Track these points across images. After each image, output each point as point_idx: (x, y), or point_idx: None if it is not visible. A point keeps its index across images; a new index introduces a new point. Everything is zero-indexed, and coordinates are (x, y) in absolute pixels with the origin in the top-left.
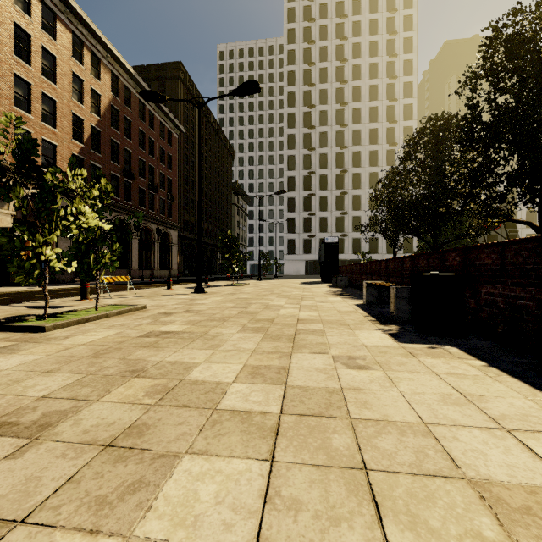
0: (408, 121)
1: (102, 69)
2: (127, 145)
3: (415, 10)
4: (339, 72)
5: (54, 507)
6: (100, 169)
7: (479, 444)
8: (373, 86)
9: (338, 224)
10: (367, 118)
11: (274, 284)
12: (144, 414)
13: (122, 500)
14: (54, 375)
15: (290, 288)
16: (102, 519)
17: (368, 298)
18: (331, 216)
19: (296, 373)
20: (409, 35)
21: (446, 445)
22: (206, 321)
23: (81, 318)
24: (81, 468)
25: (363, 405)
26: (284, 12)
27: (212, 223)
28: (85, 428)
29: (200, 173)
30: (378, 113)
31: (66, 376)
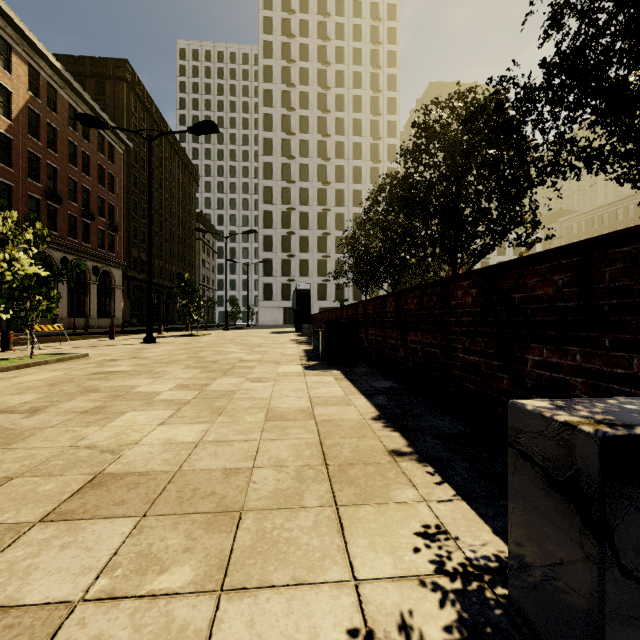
0: (392, 162)
1: (15, 59)
2: (51, 159)
3: (398, 47)
4: (321, 99)
5: (64, 424)
6: (11, 188)
7: (289, 400)
8: (357, 121)
9: (320, 268)
10: (351, 155)
11: (240, 334)
12: (103, 403)
13: (98, 421)
14: (23, 395)
15: (255, 337)
16: (90, 424)
17: (316, 343)
18: (313, 258)
19: (214, 386)
20: (393, 72)
21: (272, 401)
22: (153, 364)
23: (21, 363)
24: (72, 417)
25: (245, 394)
26: (260, 20)
27: (170, 261)
28: (66, 409)
29: (150, 212)
30: (362, 149)
31: (34, 395)
